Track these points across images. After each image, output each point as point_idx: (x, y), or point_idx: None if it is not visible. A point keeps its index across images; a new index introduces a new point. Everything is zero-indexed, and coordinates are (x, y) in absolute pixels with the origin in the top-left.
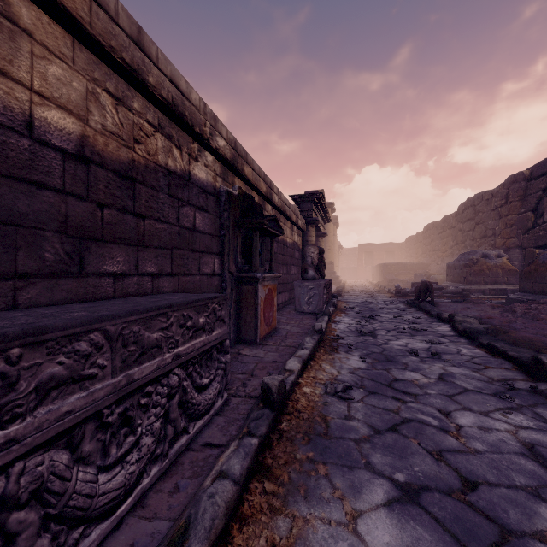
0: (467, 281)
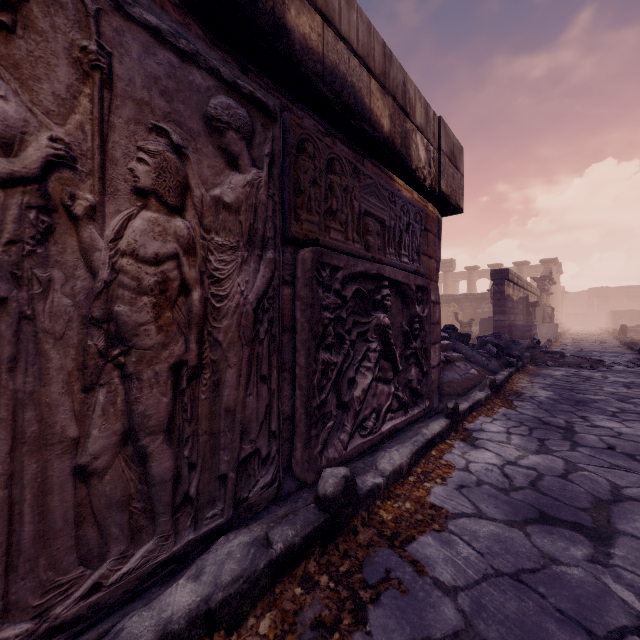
0: None
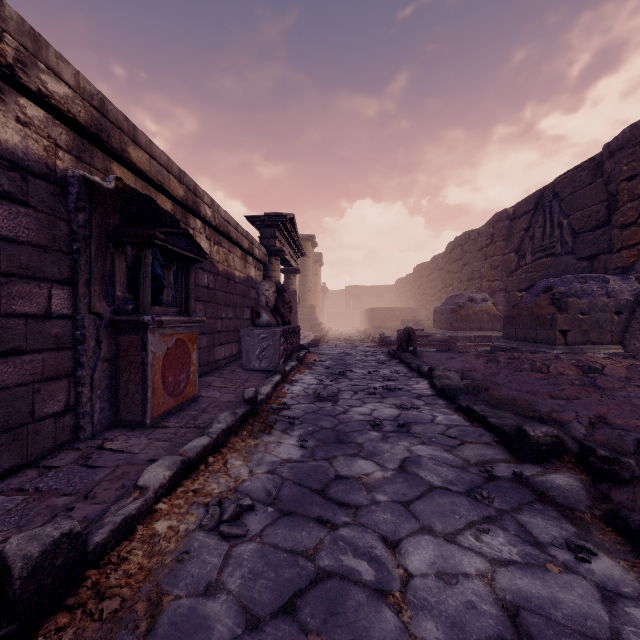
0: (454, 328)
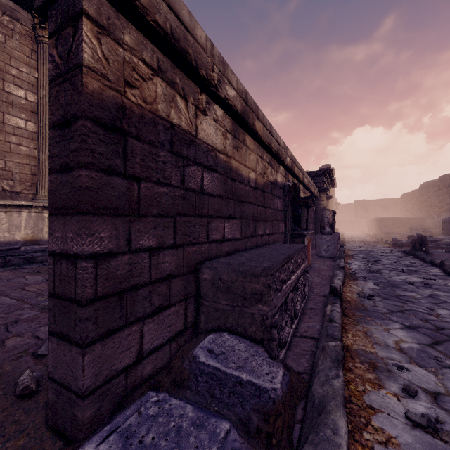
0: None
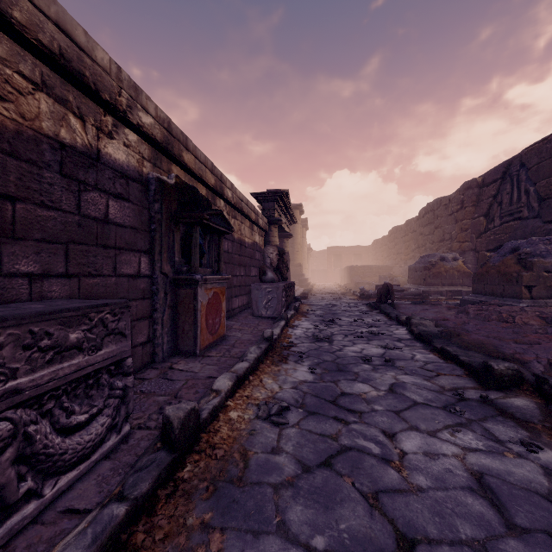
0: (427, 283)
